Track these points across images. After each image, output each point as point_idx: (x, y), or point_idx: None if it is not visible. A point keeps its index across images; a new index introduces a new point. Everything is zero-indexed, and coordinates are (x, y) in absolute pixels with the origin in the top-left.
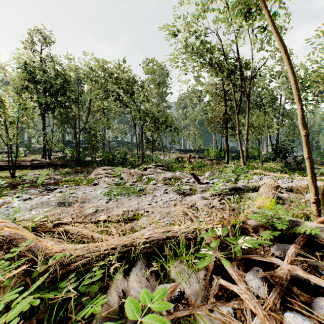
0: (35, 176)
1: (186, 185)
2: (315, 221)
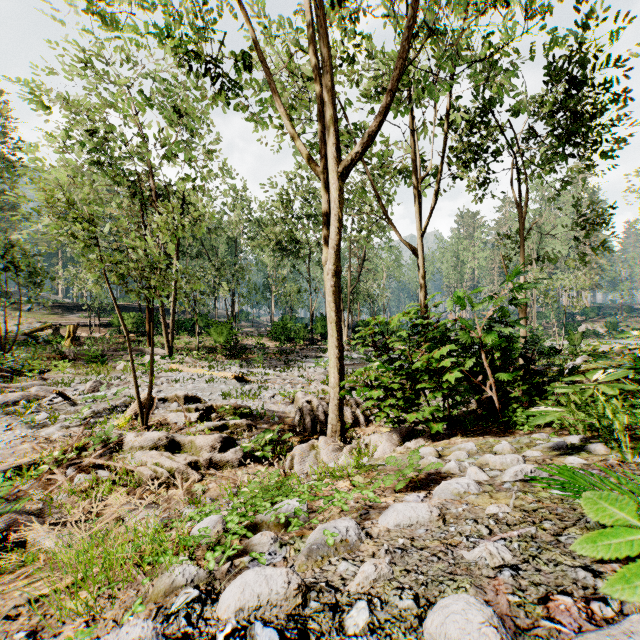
0: None
1: (46, 411)
2: (133, 431)
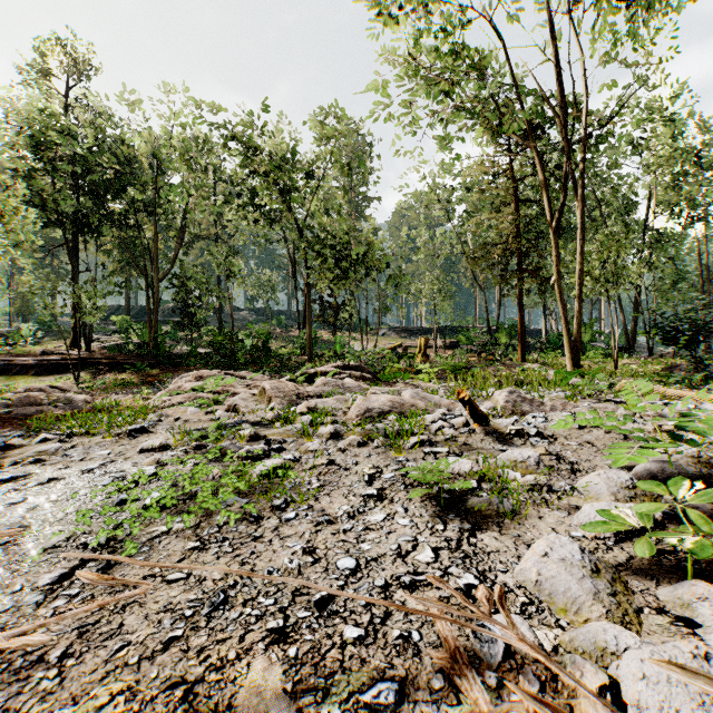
0: (26, 394)
1: (446, 445)
2: None
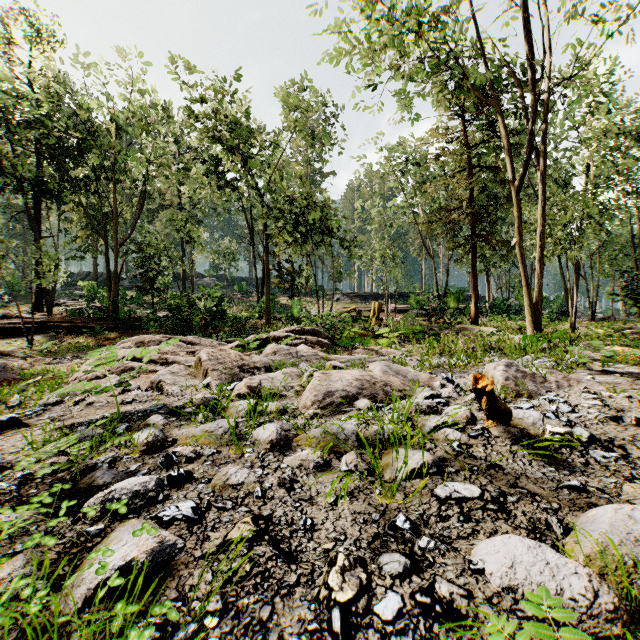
0: None
1: (465, 471)
2: None
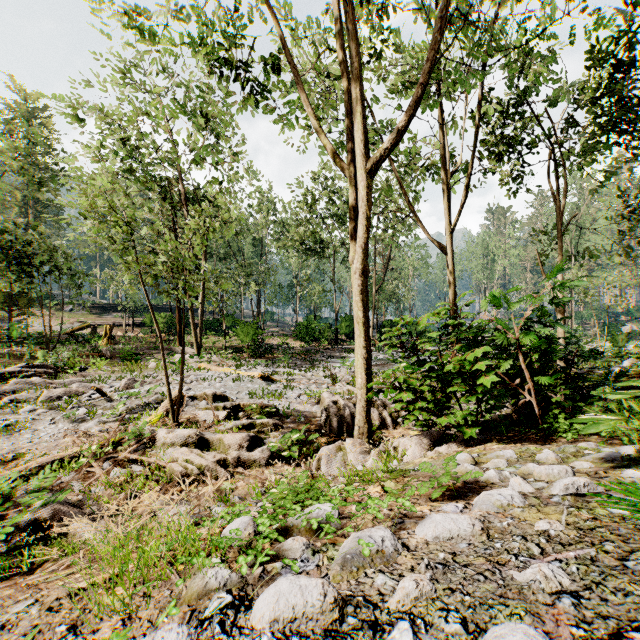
0: None
1: (85, 406)
2: (165, 428)
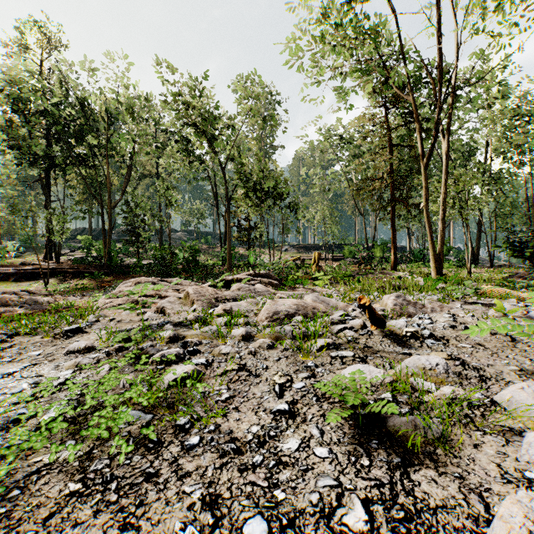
0: (1, 297)
1: (350, 348)
2: None
